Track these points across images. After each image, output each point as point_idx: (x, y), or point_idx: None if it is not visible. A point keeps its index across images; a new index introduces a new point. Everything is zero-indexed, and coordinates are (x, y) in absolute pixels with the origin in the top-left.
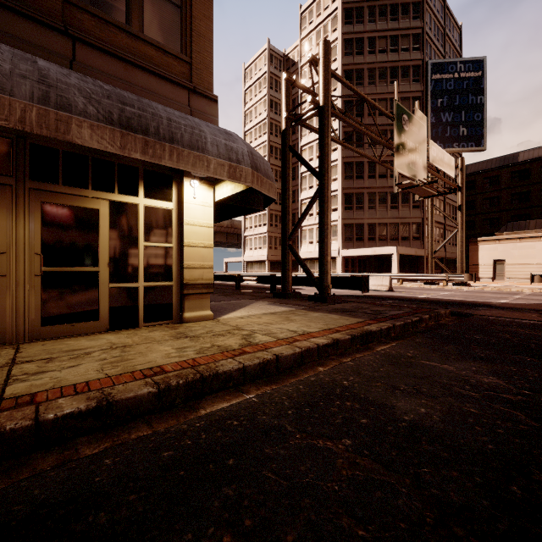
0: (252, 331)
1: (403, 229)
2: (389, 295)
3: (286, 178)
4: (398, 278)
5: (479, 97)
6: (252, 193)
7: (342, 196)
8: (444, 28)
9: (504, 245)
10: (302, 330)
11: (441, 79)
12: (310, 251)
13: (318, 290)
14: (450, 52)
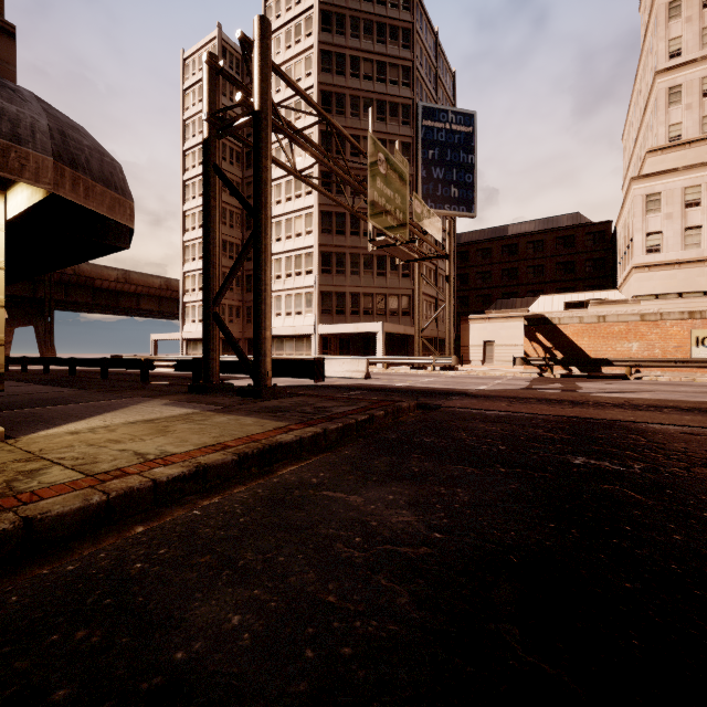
0: (55, 461)
1: (392, 301)
2: (362, 383)
3: (209, 212)
4: (382, 361)
5: (470, 156)
6: (104, 217)
7: (319, 255)
8: (436, 69)
9: (493, 324)
10: (161, 451)
11: (433, 127)
12: (277, 326)
13: (253, 380)
14: (443, 99)
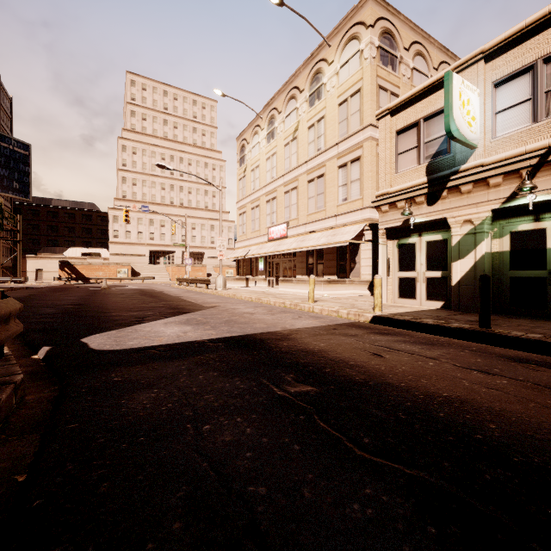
0: None
1: None
2: None
3: None
4: None
5: (28, 168)
6: None
7: None
8: None
9: (43, 260)
10: None
11: (0, 145)
12: None
13: None
14: (4, 117)
